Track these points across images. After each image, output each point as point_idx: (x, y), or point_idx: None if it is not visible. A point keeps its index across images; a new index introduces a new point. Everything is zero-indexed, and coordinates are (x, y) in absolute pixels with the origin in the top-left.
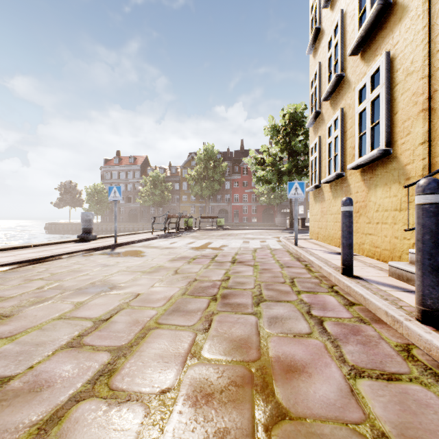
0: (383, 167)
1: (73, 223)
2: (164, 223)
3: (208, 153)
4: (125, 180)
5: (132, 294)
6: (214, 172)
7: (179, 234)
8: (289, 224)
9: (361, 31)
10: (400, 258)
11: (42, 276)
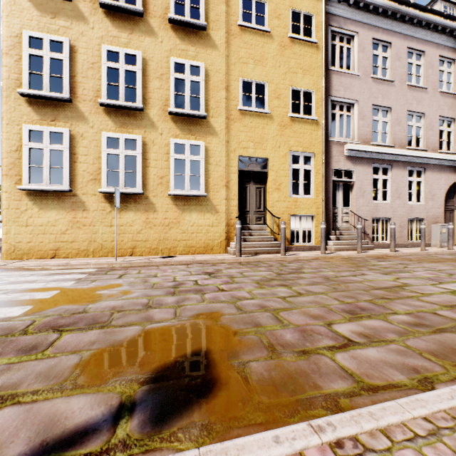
0: (198, 201)
1: None
2: None
3: None
4: None
5: (328, 278)
6: None
7: None
8: None
9: (189, 113)
10: (212, 249)
11: (398, 318)
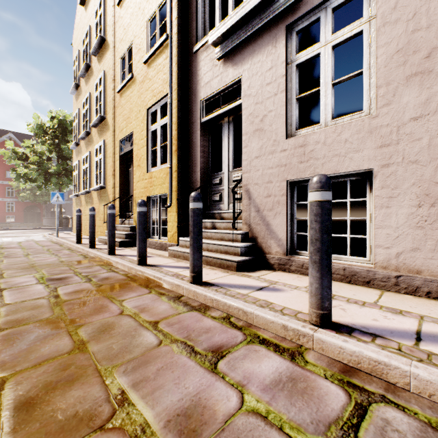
0: (104, 193)
1: None
2: None
3: None
4: None
5: None
6: None
7: None
8: (59, 223)
9: (95, 121)
10: None
11: None
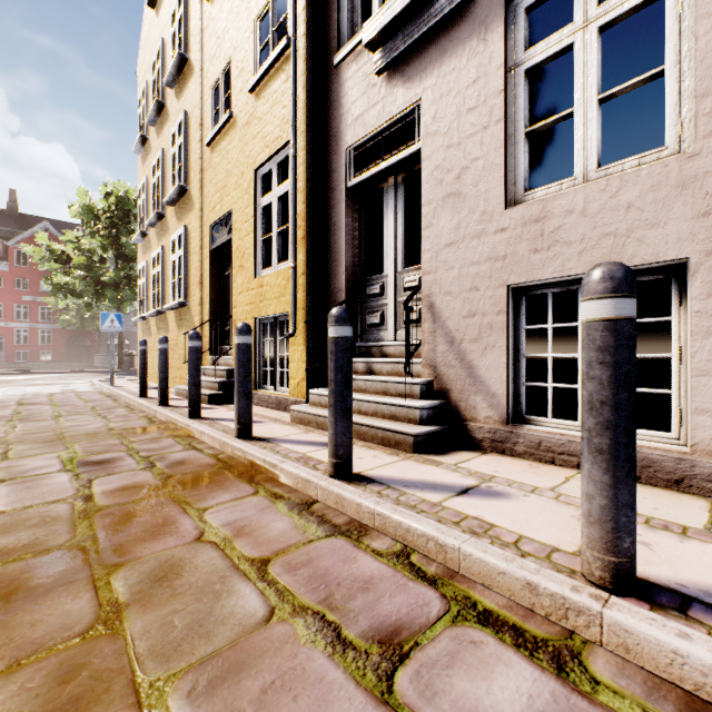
0: (185, 314)
1: None
2: None
3: None
4: None
5: None
6: None
7: None
8: (119, 363)
9: (171, 195)
10: None
11: None
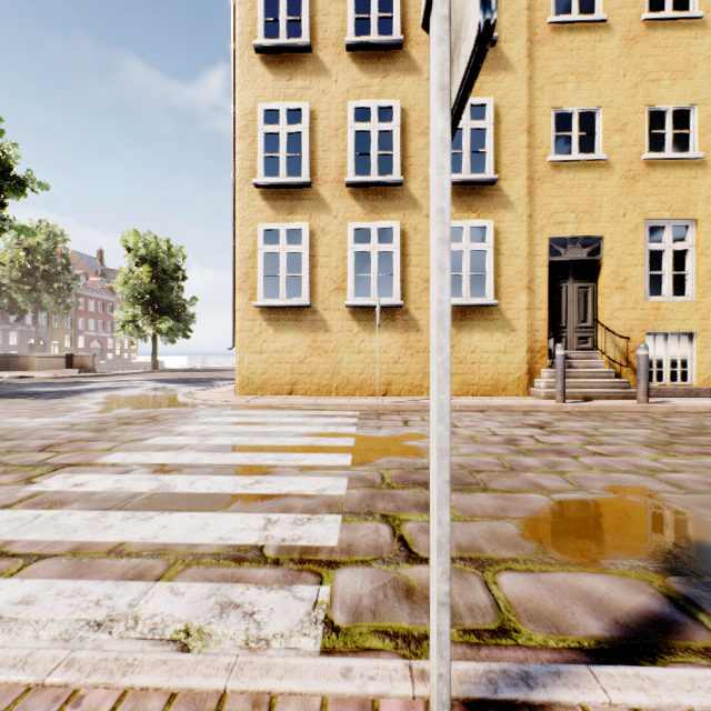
0: (482, 314)
1: None
2: None
3: None
4: None
5: None
6: None
7: None
8: None
9: (471, 179)
10: (505, 389)
11: None
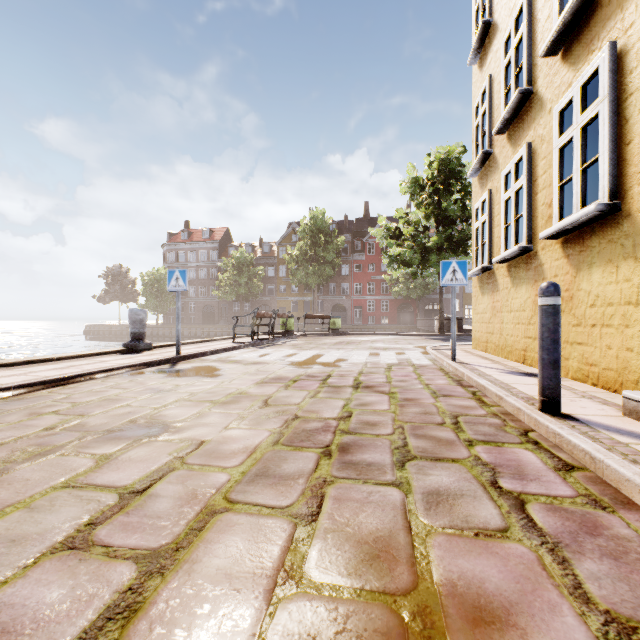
0: (603, 233)
1: (123, 325)
2: (252, 326)
3: (316, 222)
4: (197, 264)
5: (192, 442)
6: (325, 250)
7: (273, 342)
8: (439, 327)
9: (564, 14)
10: (637, 383)
11: (58, 407)
